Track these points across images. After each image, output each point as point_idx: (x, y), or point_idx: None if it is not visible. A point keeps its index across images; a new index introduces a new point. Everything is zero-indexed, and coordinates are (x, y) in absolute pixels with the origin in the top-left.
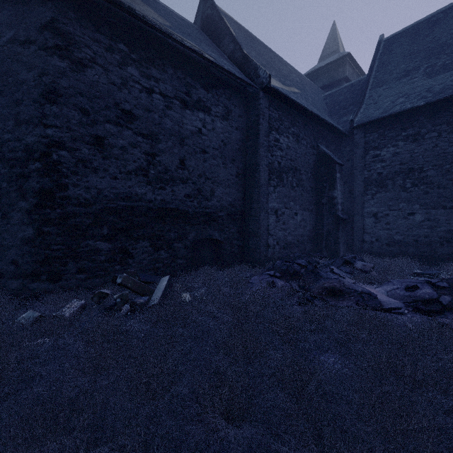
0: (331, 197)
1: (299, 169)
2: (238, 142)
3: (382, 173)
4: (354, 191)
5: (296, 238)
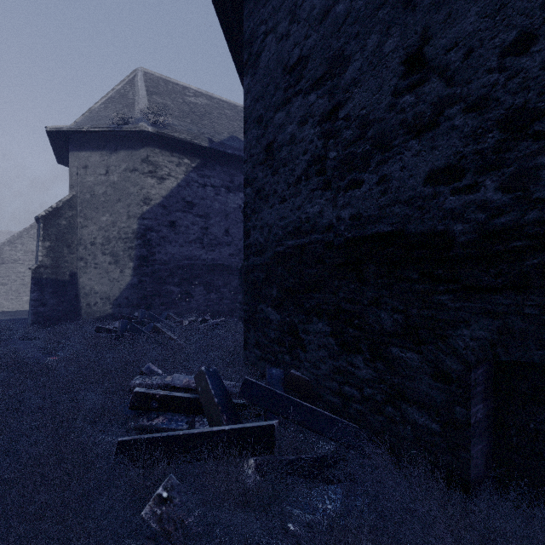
0: None
1: None
2: None
3: None
4: None
5: None
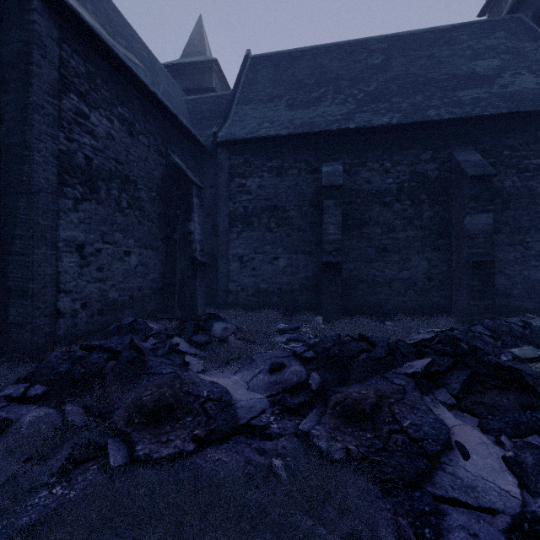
0: (187, 231)
1: (135, 181)
2: None
3: (248, 207)
4: (219, 227)
5: (129, 294)
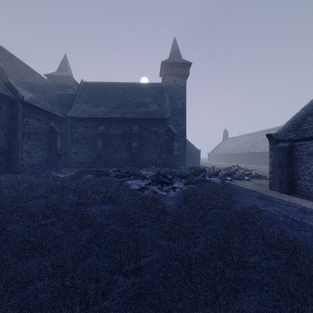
0: (55, 145)
1: (40, 133)
2: (5, 120)
3: (77, 137)
4: (68, 143)
5: (38, 162)
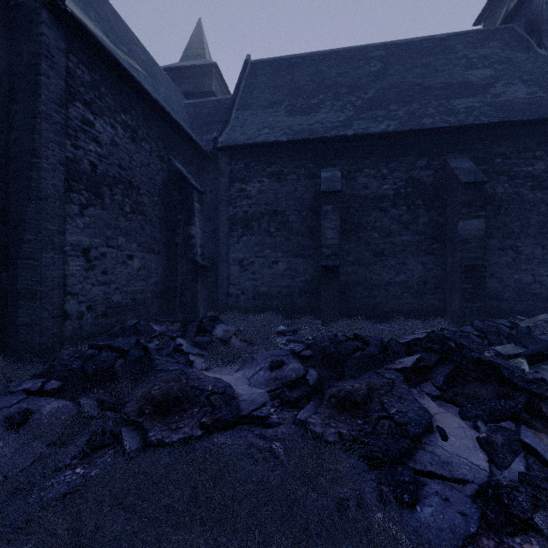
0: (188, 235)
1: (138, 186)
2: None
3: (248, 211)
4: (219, 231)
5: (132, 297)
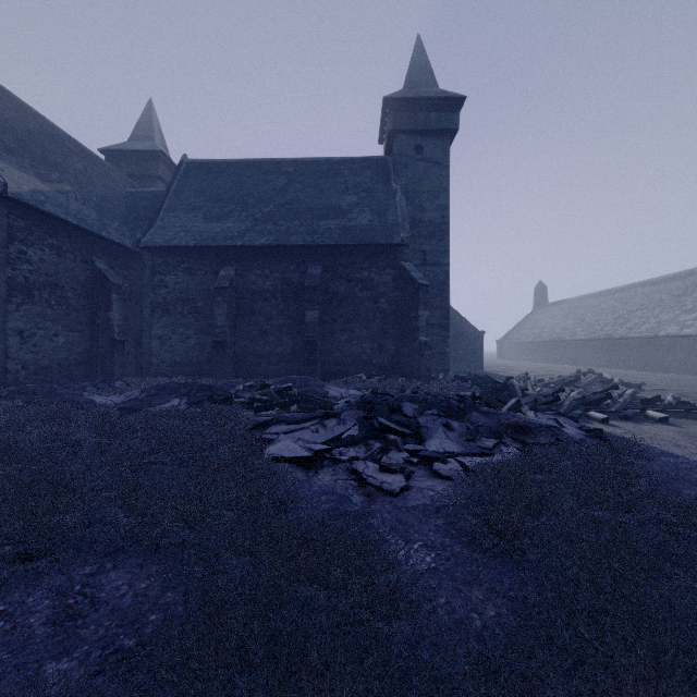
0: (107, 318)
1: (63, 285)
2: None
3: (167, 298)
4: (143, 313)
5: (58, 362)
